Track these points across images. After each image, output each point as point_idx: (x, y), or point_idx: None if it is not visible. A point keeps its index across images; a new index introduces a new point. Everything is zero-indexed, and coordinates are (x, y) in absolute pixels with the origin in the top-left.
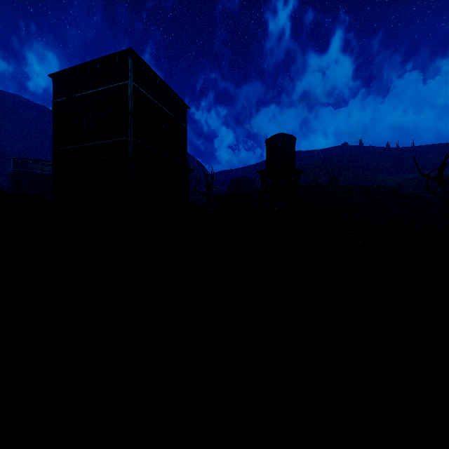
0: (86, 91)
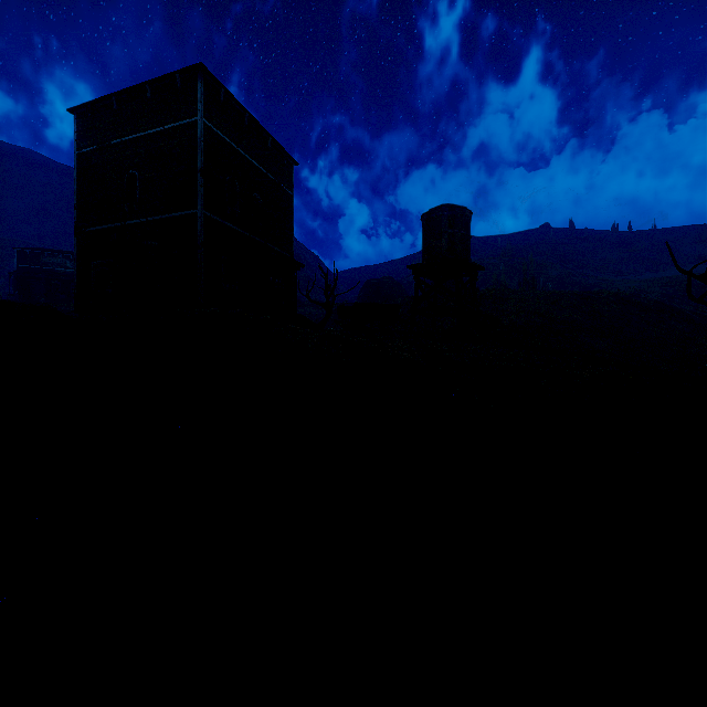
0: (129, 135)
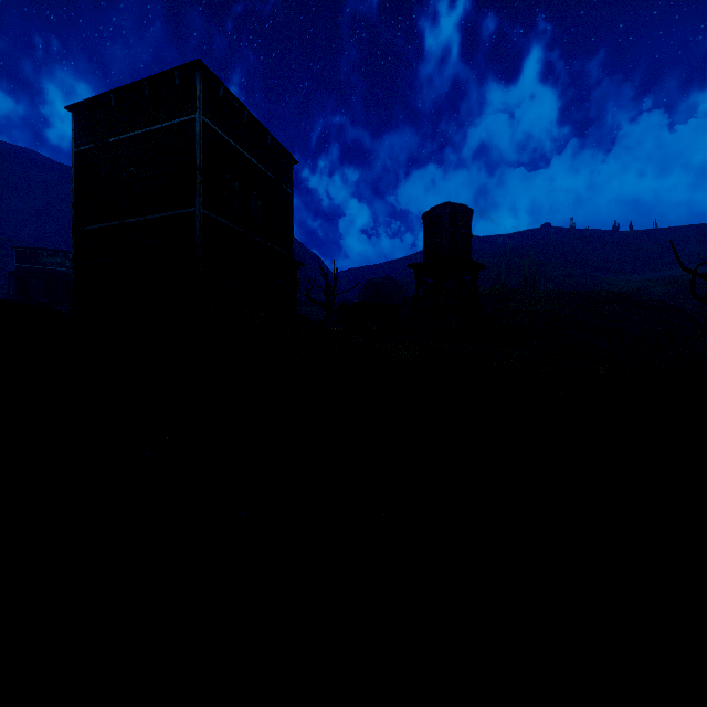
0: (127, 133)
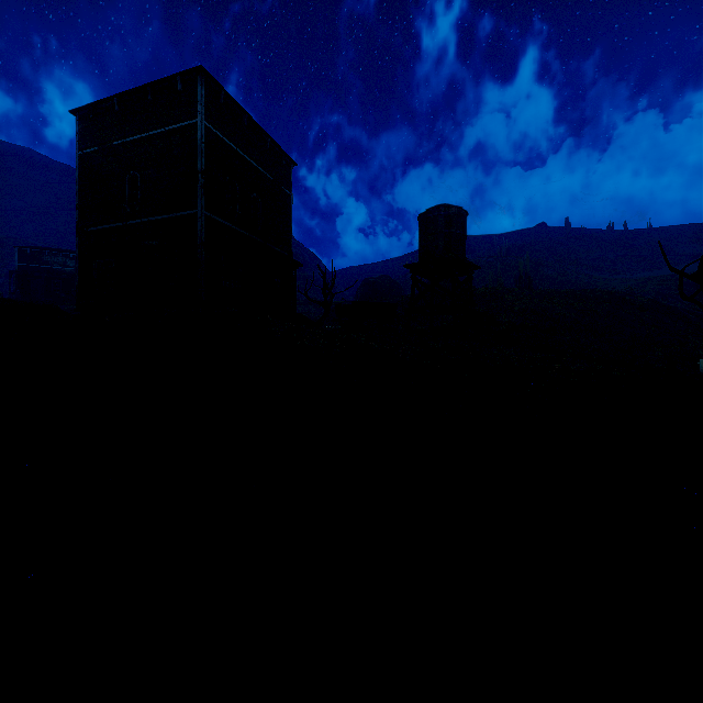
0: (130, 136)
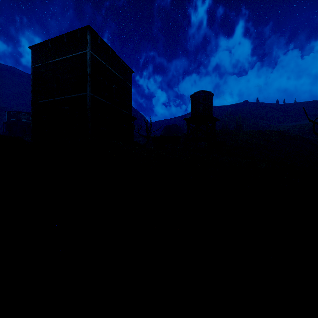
0: (56, 58)
